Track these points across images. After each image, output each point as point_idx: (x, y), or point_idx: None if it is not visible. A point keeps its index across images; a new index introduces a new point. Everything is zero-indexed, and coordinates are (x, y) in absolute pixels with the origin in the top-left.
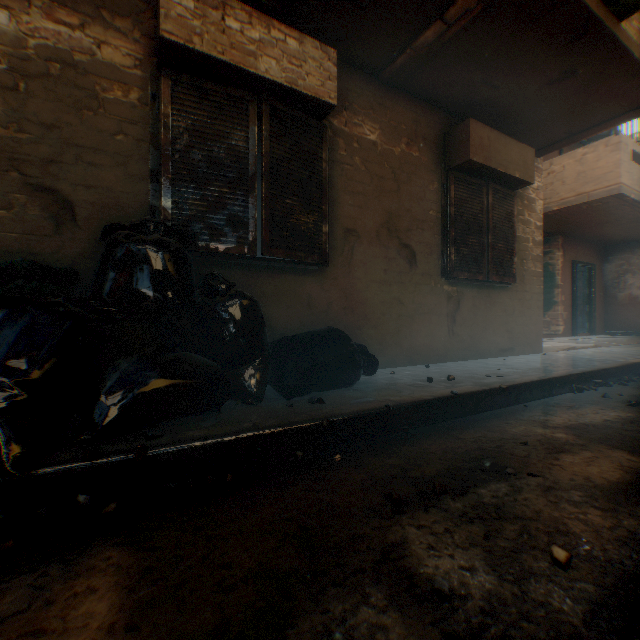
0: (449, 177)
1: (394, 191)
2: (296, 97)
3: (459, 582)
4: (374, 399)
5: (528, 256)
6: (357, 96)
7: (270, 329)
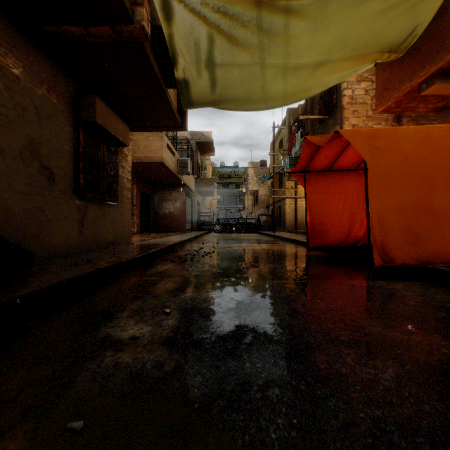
0: (80, 126)
1: (37, 123)
2: None
3: (139, 333)
4: (44, 281)
5: (125, 187)
6: (1, 29)
7: None
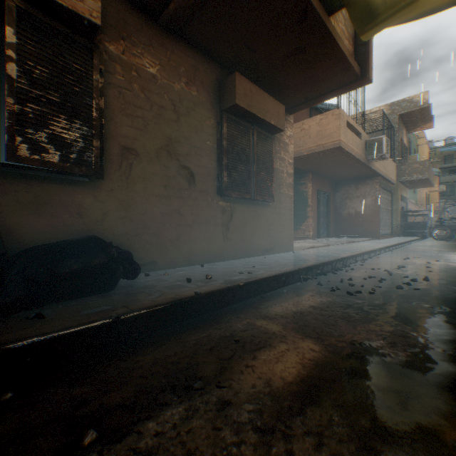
0: (223, 117)
1: (174, 120)
2: (51, 5)
3: None
4: (111, 307)
5: (284, 183)
6: (136, 31)
7: (28, 238)
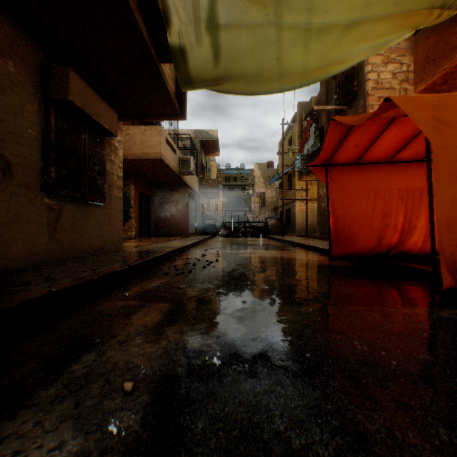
0: (51, 106)
1: None
2: None
3: None
4: None
5: (115, 185)
6: None
7: None
